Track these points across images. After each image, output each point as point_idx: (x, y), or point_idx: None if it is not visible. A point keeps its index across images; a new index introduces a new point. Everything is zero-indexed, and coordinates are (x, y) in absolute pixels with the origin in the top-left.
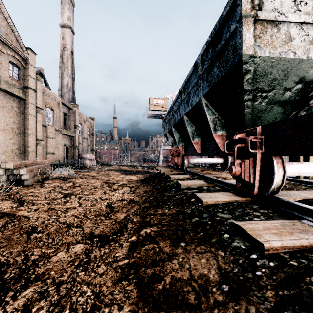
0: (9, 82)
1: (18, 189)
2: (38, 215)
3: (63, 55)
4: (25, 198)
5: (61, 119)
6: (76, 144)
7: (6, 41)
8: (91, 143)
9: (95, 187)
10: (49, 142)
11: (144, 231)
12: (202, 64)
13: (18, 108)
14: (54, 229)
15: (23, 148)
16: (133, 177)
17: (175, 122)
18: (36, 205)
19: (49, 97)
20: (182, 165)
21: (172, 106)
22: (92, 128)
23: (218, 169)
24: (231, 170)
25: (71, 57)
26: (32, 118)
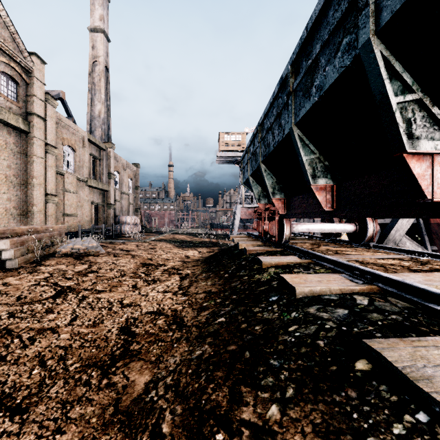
0: None
1: None
2: None
3: (94, 73)
4: None
5: (87, 163)
6: (111, 202)
7: None
8: (134, 200)
9: (122, 274)
10: (67, 198)
11: None
12: None
13: (17, 145)
14: None
15: (24, 207)
16: (192, 253)
17: (269, 151)
18: None
19: (68, 130)
20: (279, 234)
21: (262, 123)
22: (136, 179)
23: (342, 242)
24: None
25: (105, 75)
26: (39, 161)
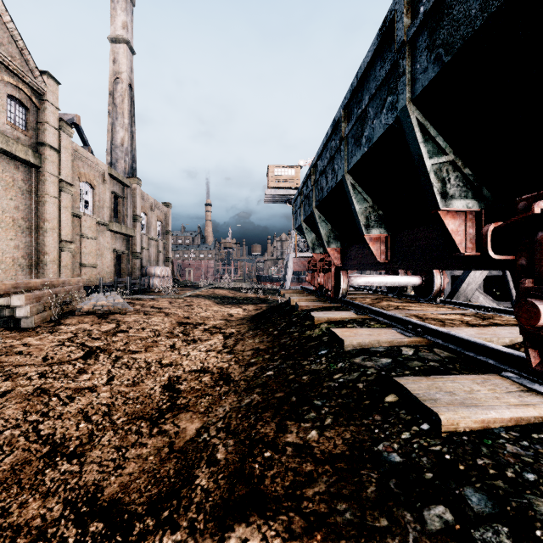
0: (6, 134)
1: (3, 336)
2: (0, 410)
3: (115, 92)
4: (2, 359)
5: (108, 203)
6: (136, 249)
7: (1, 57)
8: (164, 248)
9: (157, 333)
10: (85, 245)
11: (238, 537)
12: (411, 12)
13: (26, 182)
14: (11, 462)
15: (34, 257)
16: (236, 311)
17: (323, 197)
18: (14, 380)
19: (86, 163)
20: (335, 288)
21: (316, 164)
22: (166, 222)
23: (408, 297)
24: (528, 314)
25: (129, 95)
26: (52, 201)
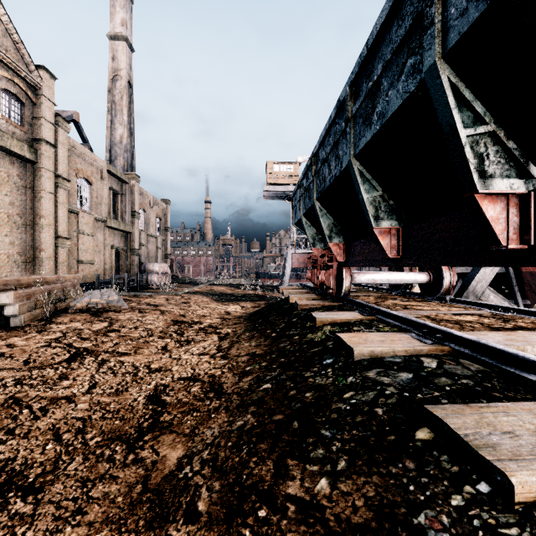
0: (1, 129)
1: None
2: None
3: (114, 89)
4: None
5: (106, 200)
6: (135, 246)
7: None
8: (163, 244)
9: (150, 333)
10: (82, 242)
11: None
12: None
13: (22, 177)
14: None
15: (30, 253)
16: (233, 309)
17: (325, 187)
18: None
19: (83, 159)
20: (337, 286)
21: (317, 153)
22: (165, 218)
23: (414, 295)
24: None
25: (128, 92)
26: (48, 197)
